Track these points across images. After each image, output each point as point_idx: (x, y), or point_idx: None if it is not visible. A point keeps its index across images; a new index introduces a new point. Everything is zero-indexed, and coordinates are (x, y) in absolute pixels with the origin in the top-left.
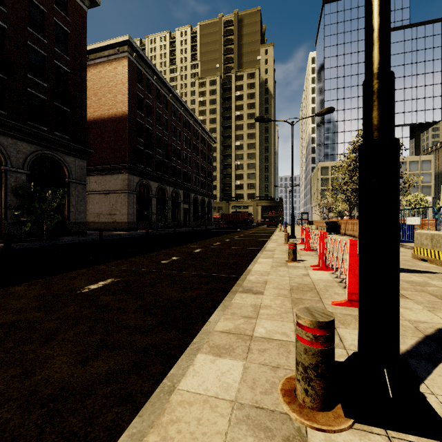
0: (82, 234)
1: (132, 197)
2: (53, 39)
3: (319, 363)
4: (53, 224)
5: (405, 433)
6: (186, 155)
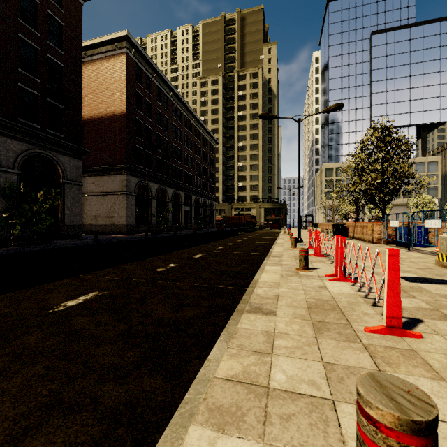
0: (78, 237)
1: (131, 199)
2: (46, 31)
3: None
4: (45, 227)
5: None
6: (187, 156)
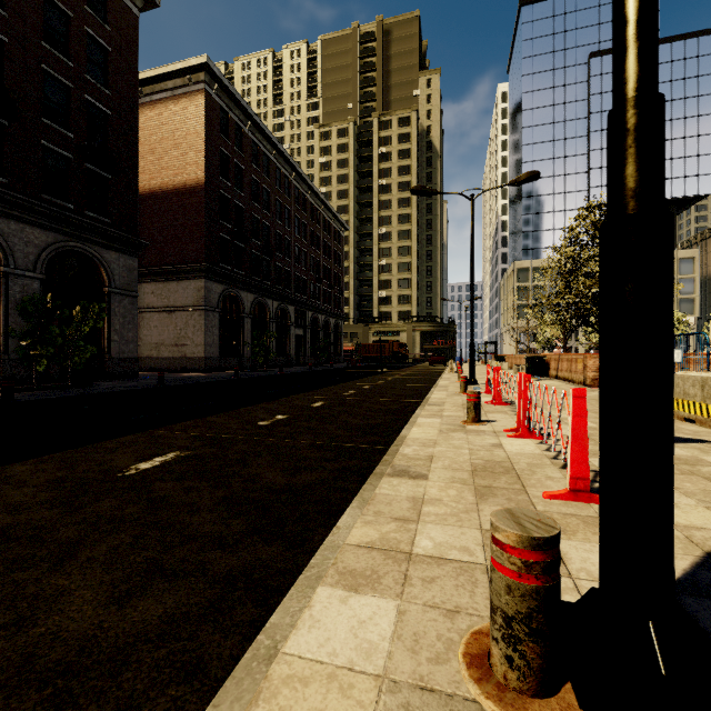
0: (131, 377)
1: (213, 318)
2: (84, 60)
3: (533, 612)
4: (83, 360)
5: None
6: (299, 250)
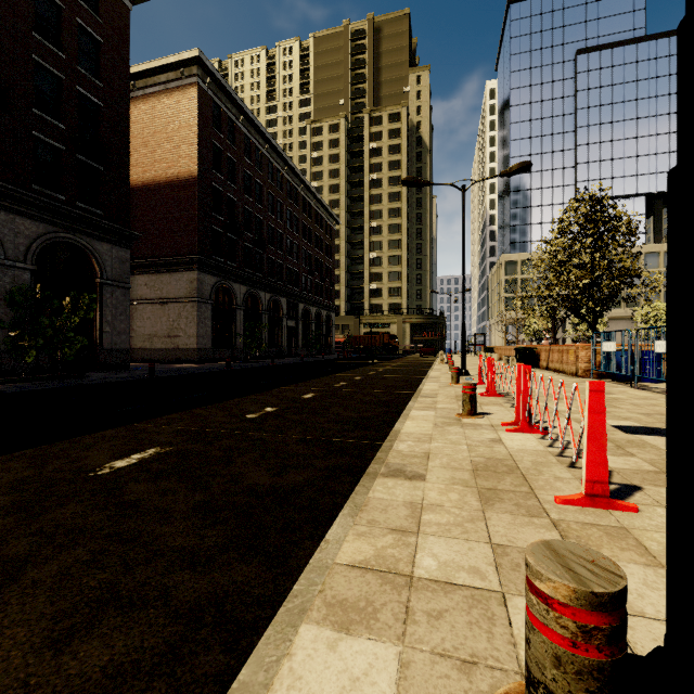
0: (123, 368)
1: (205, 309)
2: (75, 51)
3: None
4: (73, 351)
5: None
6: (291, 243)
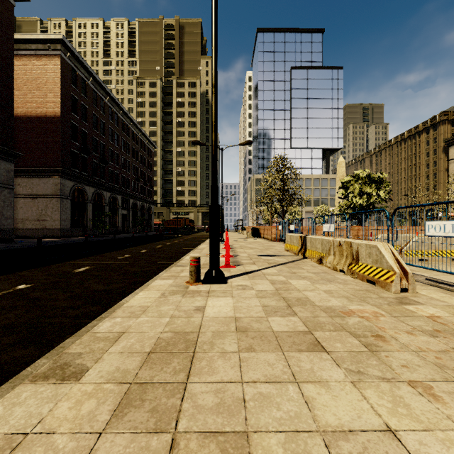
0: (9, 241)
1: (66, 203)
2: None
3: (195, 269)
4: None
5: (216, 284)
6: (124, 160)
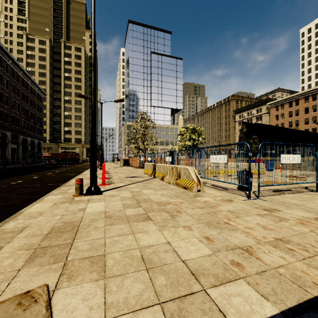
0: None
1: None
2: None
3: (79, 186)
4: None
5: (94, 195)
6: (14, 102)
